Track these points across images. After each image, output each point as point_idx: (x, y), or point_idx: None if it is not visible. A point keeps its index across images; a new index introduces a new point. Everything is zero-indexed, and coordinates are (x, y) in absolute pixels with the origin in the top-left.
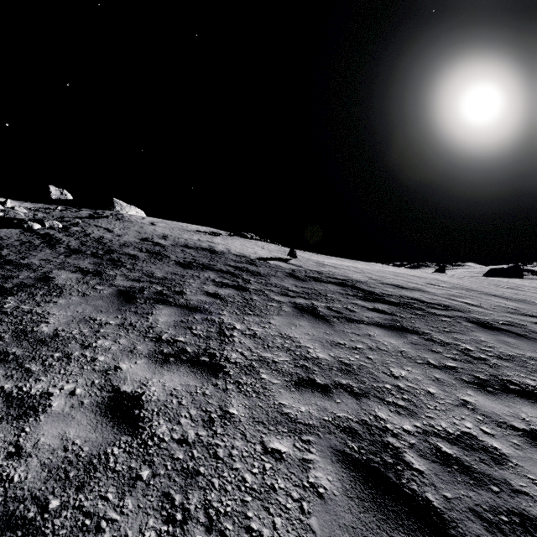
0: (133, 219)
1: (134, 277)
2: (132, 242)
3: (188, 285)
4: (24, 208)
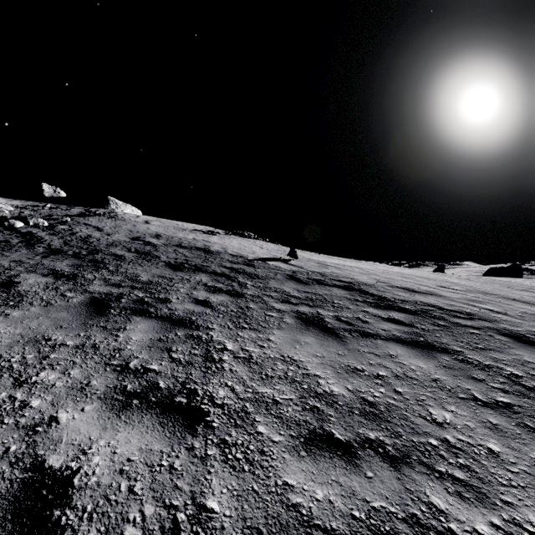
0: (127, 217)
1: (115, 281)
2: (122, 241)
3: (175, 291)
4: (11, 205)
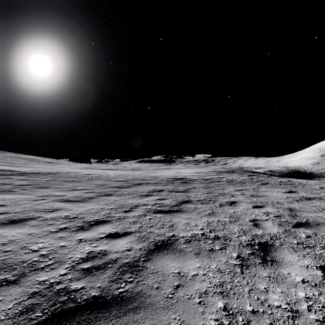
0: None
1: None
2: None
3: None
4: None
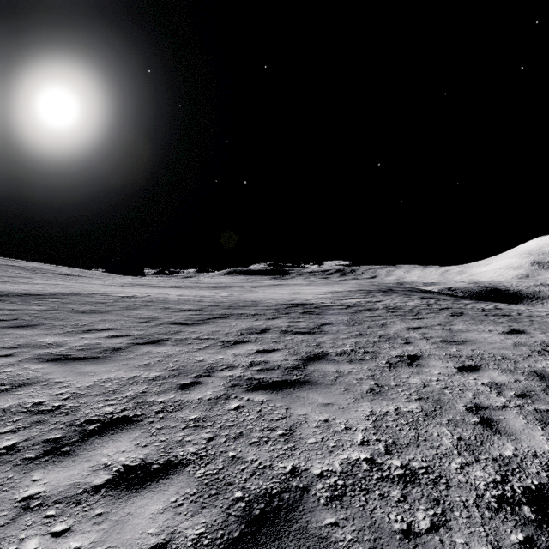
0: None
1: None
2: None
3: None
4: None
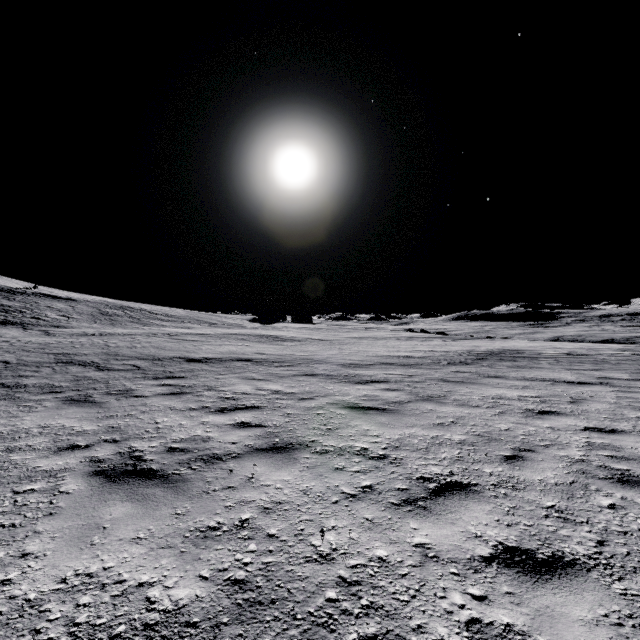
0: None
1: None
2: None
3: None
4: None
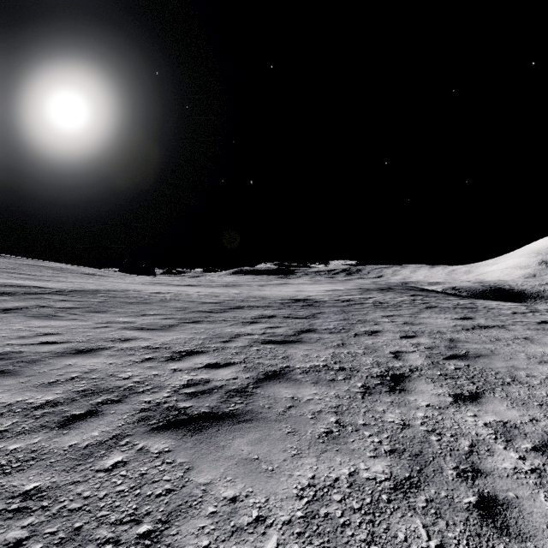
0: None
1: None
2: None
3: None
4: None
